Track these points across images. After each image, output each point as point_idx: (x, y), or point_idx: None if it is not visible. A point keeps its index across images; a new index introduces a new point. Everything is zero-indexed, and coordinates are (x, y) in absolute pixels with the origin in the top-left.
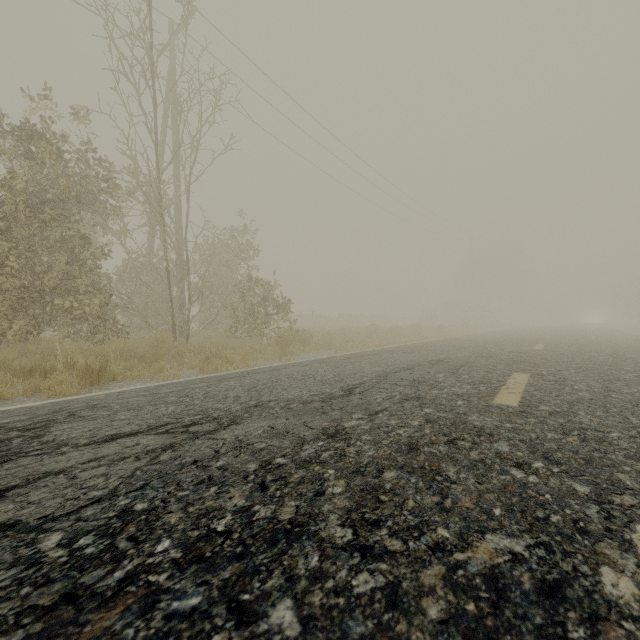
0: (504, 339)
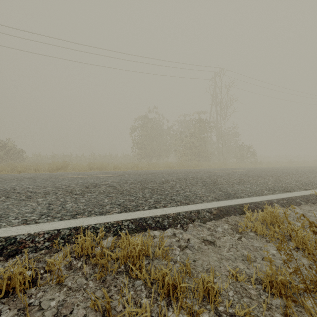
0: None
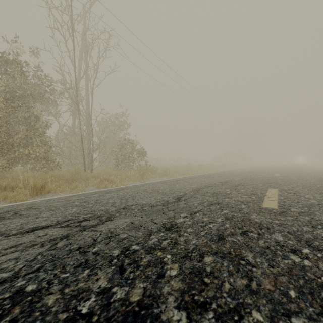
0: (257, 170)
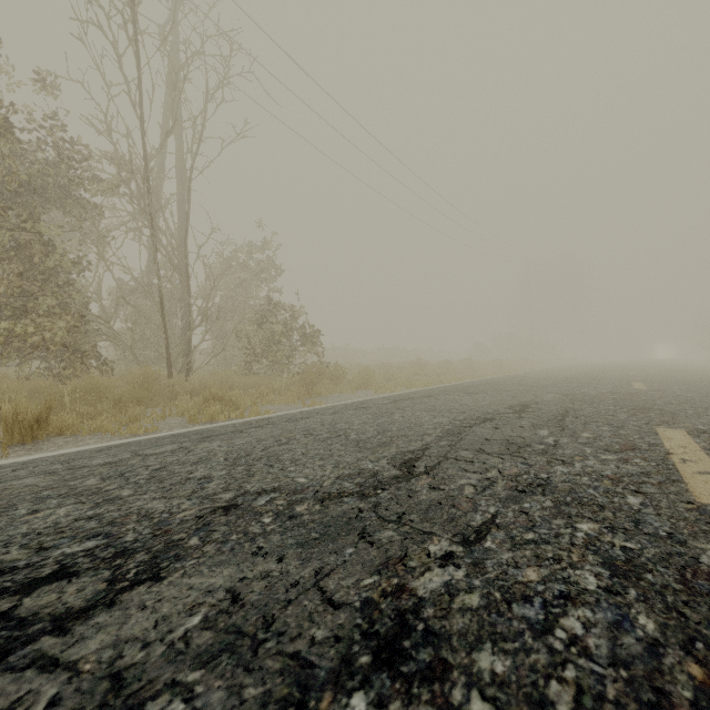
0: (583, 376)
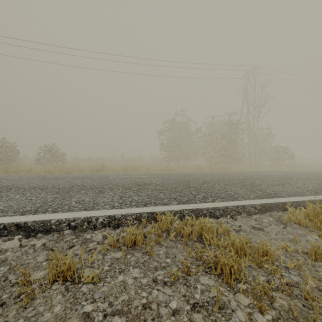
0: None
